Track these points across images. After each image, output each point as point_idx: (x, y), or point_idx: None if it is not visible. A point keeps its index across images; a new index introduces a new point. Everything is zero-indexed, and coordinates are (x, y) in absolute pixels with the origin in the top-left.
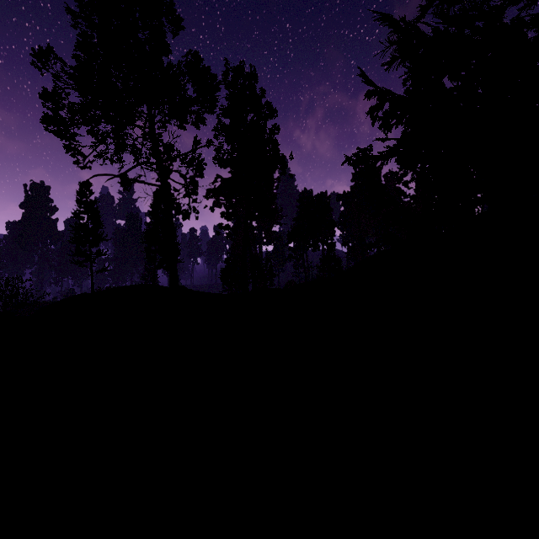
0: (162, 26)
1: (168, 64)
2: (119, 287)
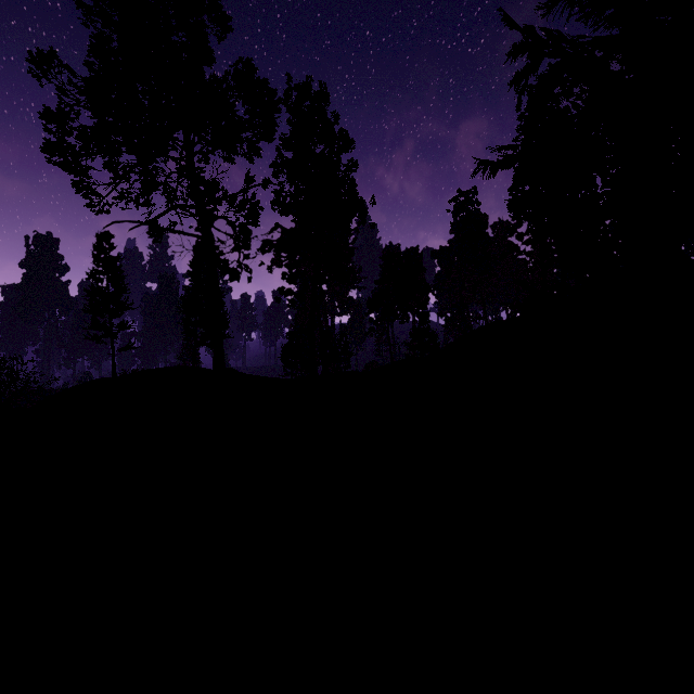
0: (204, 26)
1: (211, 77)
2: (148, 370)
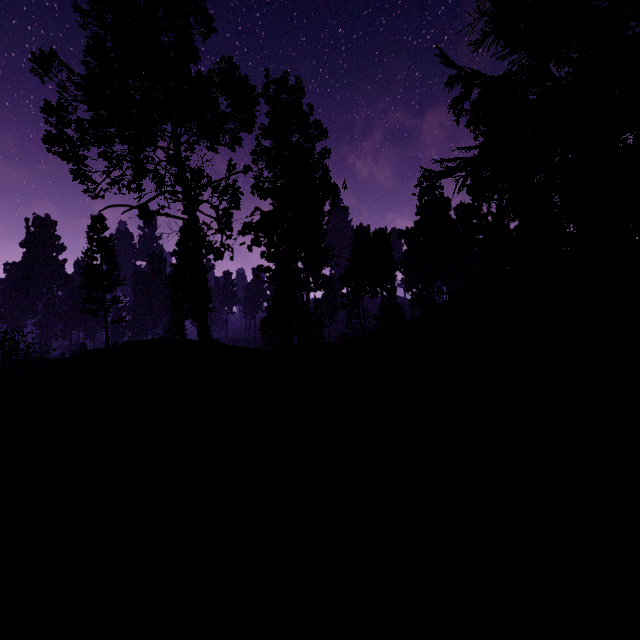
0: (190, 27)
1: (196, 73)
2: (138, 341)
